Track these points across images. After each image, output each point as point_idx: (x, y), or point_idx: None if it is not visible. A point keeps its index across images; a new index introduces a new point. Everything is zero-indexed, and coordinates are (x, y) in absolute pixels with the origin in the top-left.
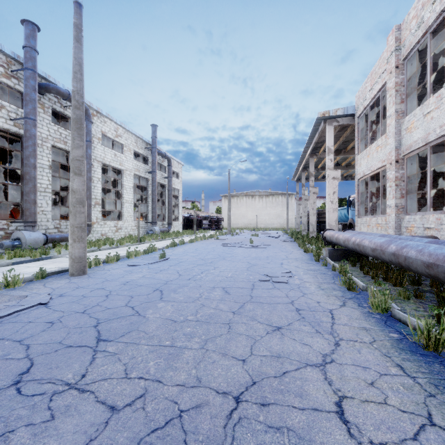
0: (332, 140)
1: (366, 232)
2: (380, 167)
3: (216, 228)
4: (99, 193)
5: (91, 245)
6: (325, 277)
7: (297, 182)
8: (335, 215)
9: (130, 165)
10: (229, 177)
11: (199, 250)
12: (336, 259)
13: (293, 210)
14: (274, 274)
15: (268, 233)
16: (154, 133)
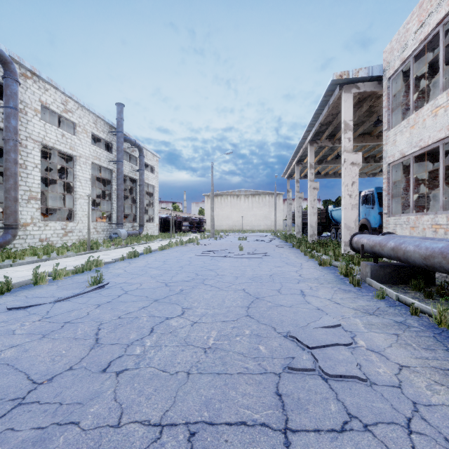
0: (350, 113)
1: (444, 238)
2: (443, 137)
3: (198, 230)
4: (37, 184)
5: (4, 257)
6: (422, 339)
7: (288, 179)
8: (354, 214)
9: (86, 151)
10: (212, 172)
11: (168, 264)
12: (382, 280)
13: (280, 211)
14: (310, 334)
15: (256, 236)
16: (120, 113)
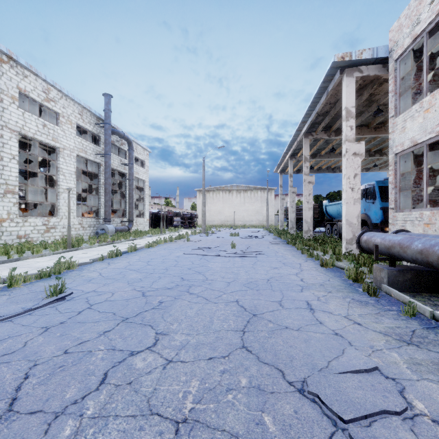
0: (352, 99)
1: None
2: None
3: (189, 225)
4: (14, 177)
5: None
6: None
7: (281, 174)
8: (357, 209)
9: (71, 143)
10: (203, 166)
11: (151, 264)
12: (402, 287)
13: (272, 206)
14: (338, 387)
15: (248, 232)
16: (107, 104)
